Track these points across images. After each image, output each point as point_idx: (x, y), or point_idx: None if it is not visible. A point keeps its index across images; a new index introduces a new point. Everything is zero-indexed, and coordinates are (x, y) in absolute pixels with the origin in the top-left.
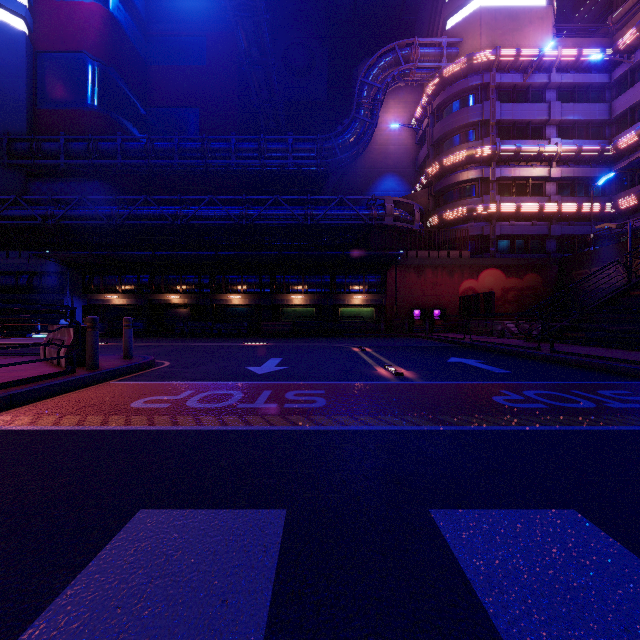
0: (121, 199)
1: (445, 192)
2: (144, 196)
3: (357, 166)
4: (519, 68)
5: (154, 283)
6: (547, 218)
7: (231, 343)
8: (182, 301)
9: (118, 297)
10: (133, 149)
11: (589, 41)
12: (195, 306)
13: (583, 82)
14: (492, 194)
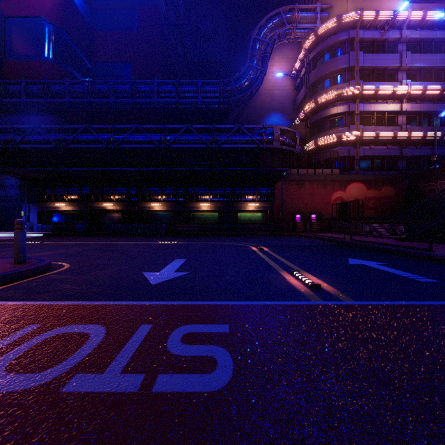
0: (67, 128)
1: (319, 124)
2: (84, 125)
3: (250, 106)
4: (377, 26)
5: (93, 194)
6: (399, 143)
7: (147, 242)
8: (115, 208)
9: (65, 204)
10: (78, 90)
11: (431, 6)
12: (125, 211)
13: (427, 37)
14: (356, 124)
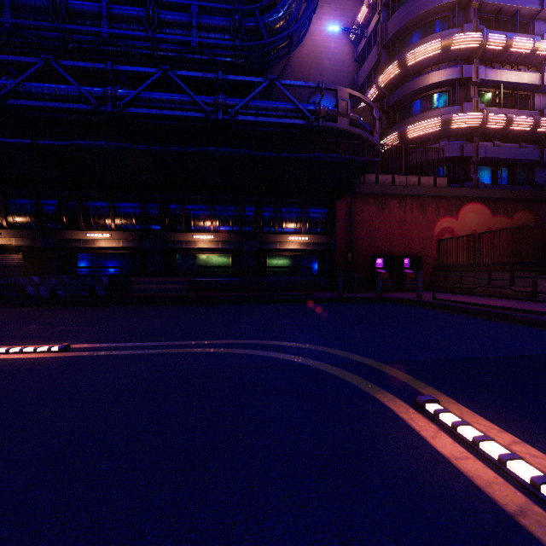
0: None
1: (404, 104)
2: None
3: None
4: None
5: None
6: (536, 140)
7: None
8: (5, 241)
9: None
10: None
11: None
12: (33, 250)
13: None
14: (475, 101)
